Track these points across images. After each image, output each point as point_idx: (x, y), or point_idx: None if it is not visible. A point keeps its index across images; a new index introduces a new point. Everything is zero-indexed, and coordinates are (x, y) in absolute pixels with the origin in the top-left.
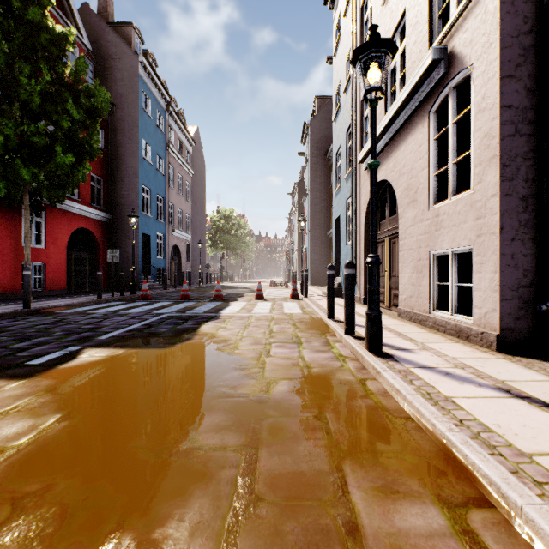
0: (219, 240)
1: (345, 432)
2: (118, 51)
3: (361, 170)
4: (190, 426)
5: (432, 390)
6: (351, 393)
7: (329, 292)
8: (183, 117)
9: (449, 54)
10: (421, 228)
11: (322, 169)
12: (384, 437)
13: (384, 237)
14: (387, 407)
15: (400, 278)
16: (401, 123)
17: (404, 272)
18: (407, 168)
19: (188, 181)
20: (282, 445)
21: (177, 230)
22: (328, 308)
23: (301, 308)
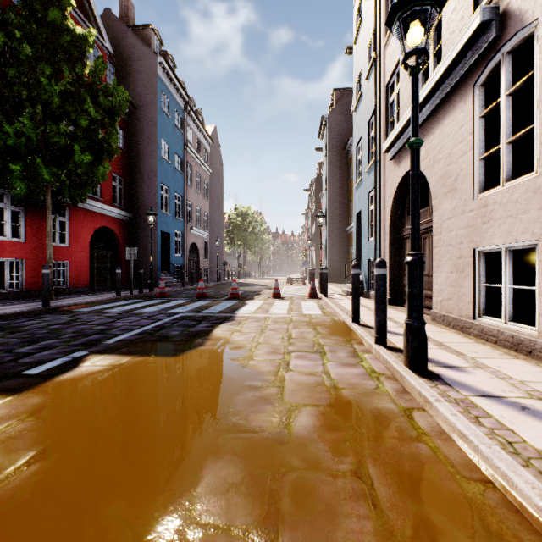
0: (236, 237)
1: (400, 506)
2: (138, 53)
3: (386, 160)
4: (188, 481)
5: (513, 437)
6: (396, 431)
7: (354, 293)
8: (201, 116)
9: (501, 13)
10: (463, 221)
11: (340, 163)
12: (461, 519)
13: None
14: (450, 458)
15: (434, 277)
16: (436, 103)
17: (440, 271)
18: (444, 153)
19: (206, 179)
20: (312, 527)
21: (195, 228)
22: (352, 311)
23: (321, 308)
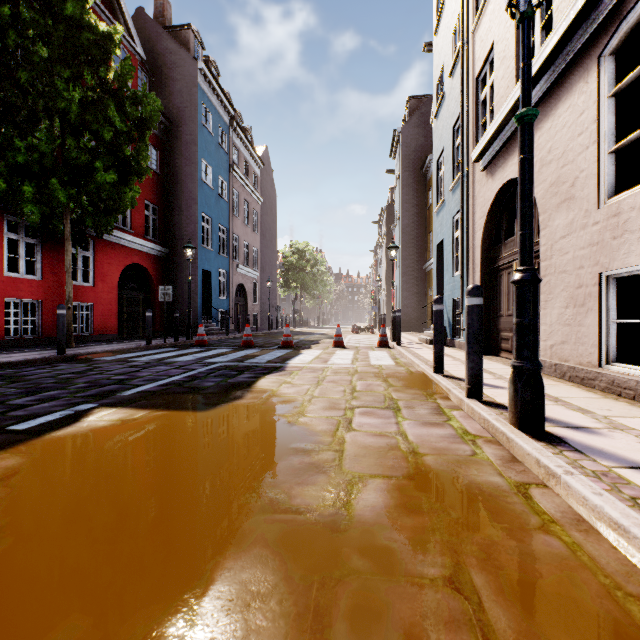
0: (291, 279)
1: None
2: (175, 59)
3: (476, 172)
4: (190, 587)
5: None
6: (508, 517)
7: (437, 335)
8: (249, 134)
9: None
10: (583, 238)
11: (416, 187)
12: None
13: (512, 260)
14: (601, 562)
15: (542, 316)
16: (545, 87)
17: (550, 307)
18: (556, 152)
19: (255, 209)
20: None
21: (242, 266)
22: (434, 358)
23: (393, 358)
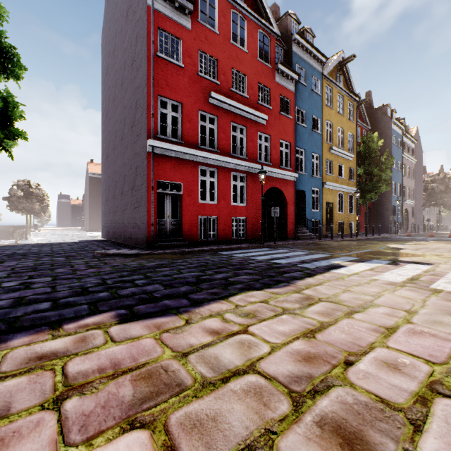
0: (431, 199)
1: None
2: (379, 121)
3: None
4: None
5: None
6: None
7: None
8: (407, 128)
9: None
10: None
11: None
12: None
13: None
14: None
15: None
16: None
17: None
18: None
19: (411, 167)
20: None
21: (407, 200)
22: None
23: None
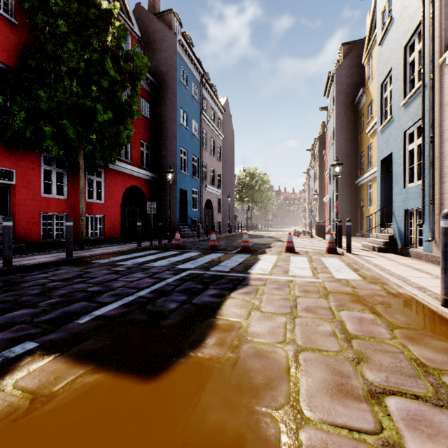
0: (244, 195)
1: None
2: (162, 36)
3: (446, 77)
4: None
5: None
6: None
7: None
8: (214, 89)
9: None
10: None
11: (348, 117)
12: None
13: None
14: None
15: None
16: None
17: None
18: None
19: (219, 144)
20: None
21: (209, 186)
22: (445, 288)
23: (353, 269)
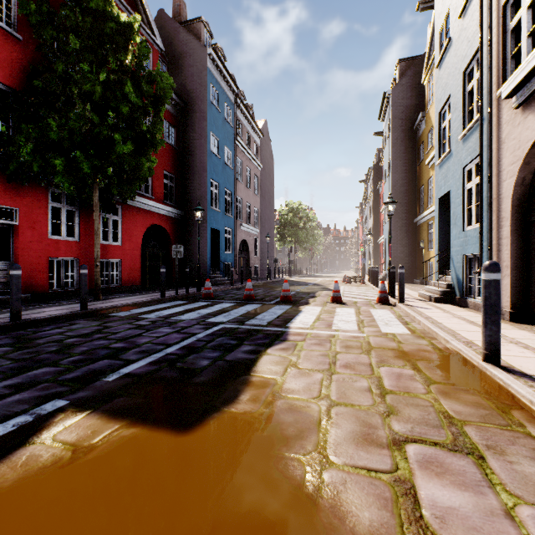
0: (287, 234)
1: None
2: (189, 49)
3: (503, 112)
4: None
5: None
6: None
7: (490, 313)
8: (251, 110)
9: None
10: None
11: (406, 144)
12: None
13: None
14: None
15: None
16: None
17: None
18: None
19: (256, 174)
20: None
21: (245, 224)
22: (485, 343)
23: (403, 322)
